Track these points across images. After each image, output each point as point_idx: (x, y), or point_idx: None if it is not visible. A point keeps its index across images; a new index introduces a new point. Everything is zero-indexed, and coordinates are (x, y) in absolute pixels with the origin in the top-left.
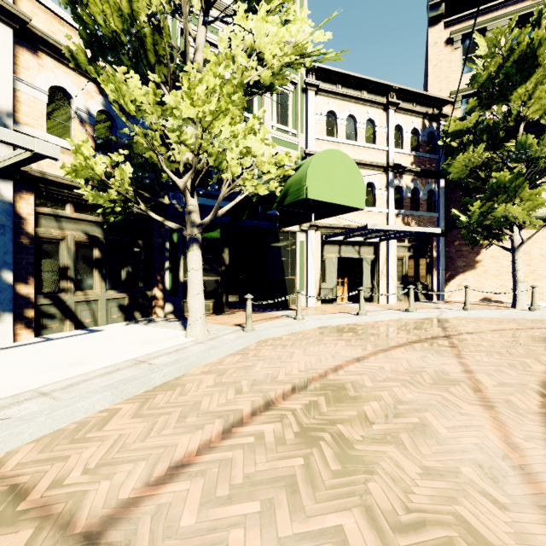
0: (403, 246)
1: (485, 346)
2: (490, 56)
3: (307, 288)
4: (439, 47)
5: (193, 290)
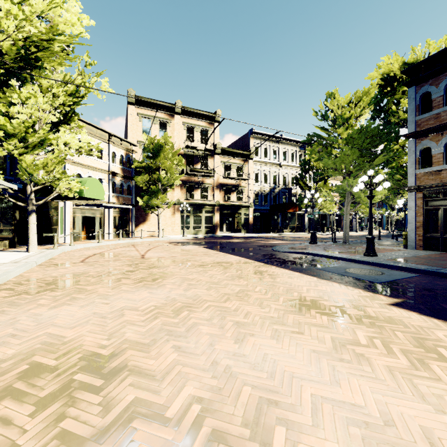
0: (116, 211)
1: (143, 246)
2: (149, 144)
3: (65, 233)
4: (133, 117)
5: (33, 232)
